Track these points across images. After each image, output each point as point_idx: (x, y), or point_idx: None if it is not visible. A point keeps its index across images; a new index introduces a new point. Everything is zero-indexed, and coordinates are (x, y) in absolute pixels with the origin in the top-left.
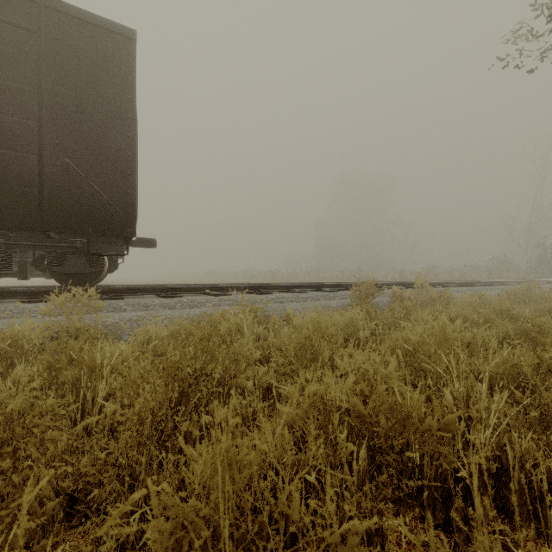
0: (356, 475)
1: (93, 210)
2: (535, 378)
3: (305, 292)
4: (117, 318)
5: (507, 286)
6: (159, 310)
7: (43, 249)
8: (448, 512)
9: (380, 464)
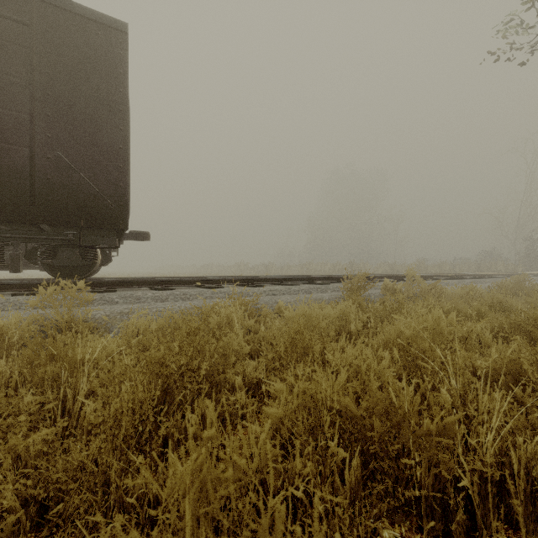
0: (348, 486)
1: (85, 202)
2: (536, 375)
3: (297, 285)
4: (108, 311)
5: (497, 279)
6: (150, 303)
7: (35, 242)
8: (448, 523)
9: (374, 467)
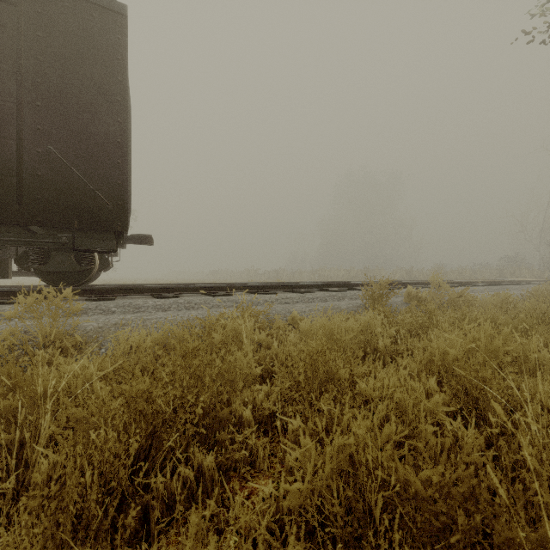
0: None
1: (79, 202)
2: None
3: (312, 292)
4: (101, 322)
5: (525, 286)
6: (151, 313)
7: (25, 245)
8: None
9: None
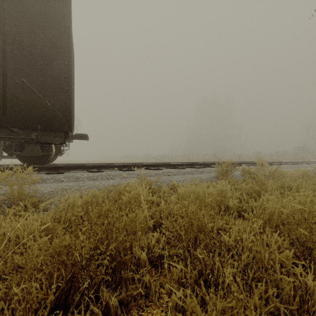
0: None
1: (41, 113)
2: None
3: (184, 168)
4: (53, 188)
5: (311, 164)
6: (85, 181)
7: (9, 140)
8: None
9: None
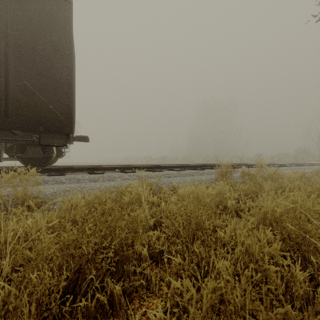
0: None
1: (43, 115)
2: None
3: (184, 170)
4: (55, 189)
5: (311, 166)
6: (86, 183)
7: (11, 142)
8: None
9: None
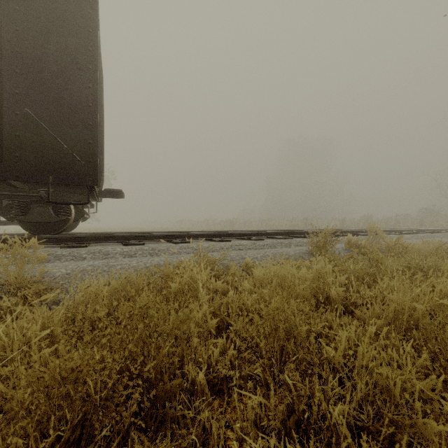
0: None
1: (54, 159)
2: None
3: (262, 240)
4: (70, 268)
5: (446, 234)
6: (118, 259)
7: (7, 198)
8: None
9: None
